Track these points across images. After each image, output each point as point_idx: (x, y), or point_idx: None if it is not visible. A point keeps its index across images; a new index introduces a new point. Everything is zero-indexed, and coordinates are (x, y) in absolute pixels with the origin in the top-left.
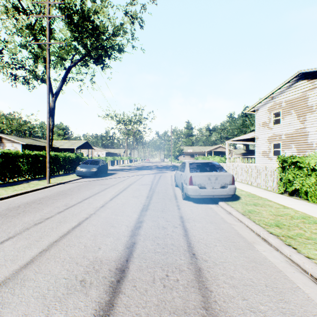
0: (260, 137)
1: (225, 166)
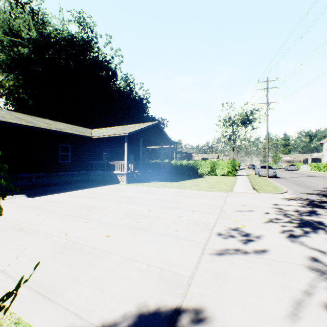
0: (324, 155)
1: (302, 166)
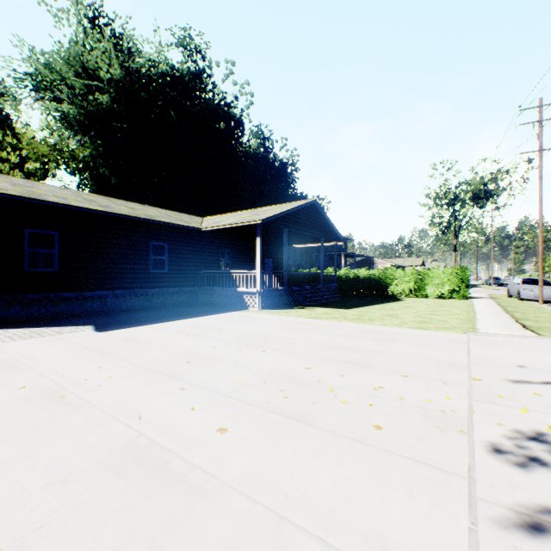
0: None
1: None
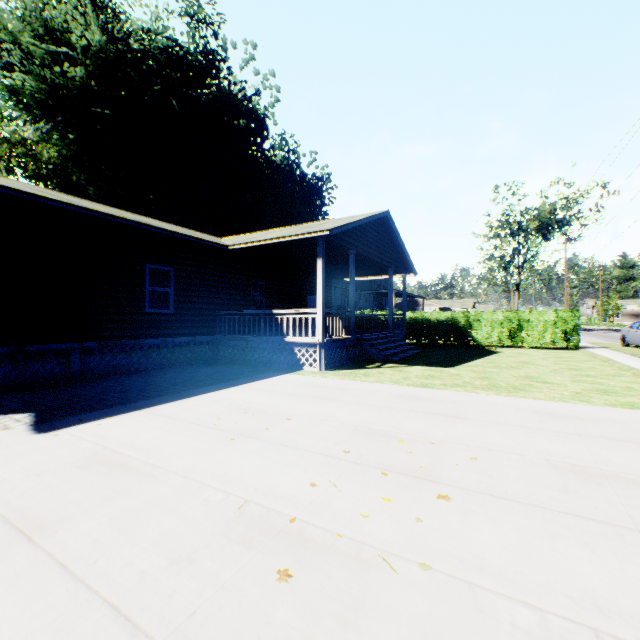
0: None
1: None
